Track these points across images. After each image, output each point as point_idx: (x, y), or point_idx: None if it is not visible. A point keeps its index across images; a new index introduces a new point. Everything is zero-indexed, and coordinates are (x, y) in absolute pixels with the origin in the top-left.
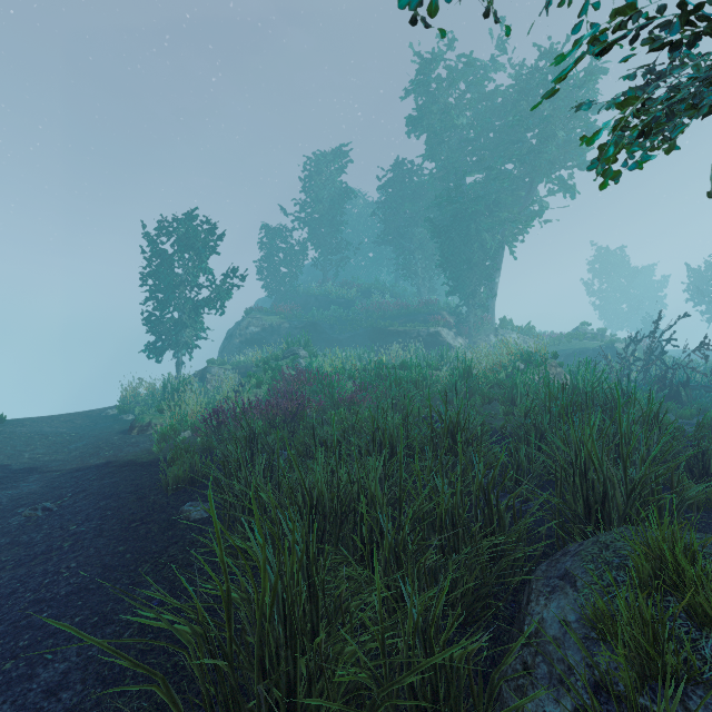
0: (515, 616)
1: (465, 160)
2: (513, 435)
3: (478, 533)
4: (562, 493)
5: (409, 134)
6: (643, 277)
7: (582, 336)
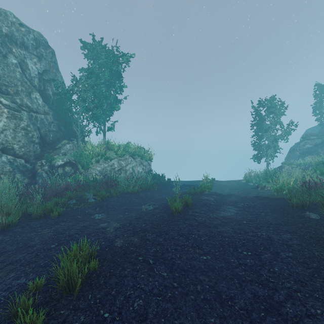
0: None
1: None
2: None
3: None
4: None
5: None
6: None
7: None
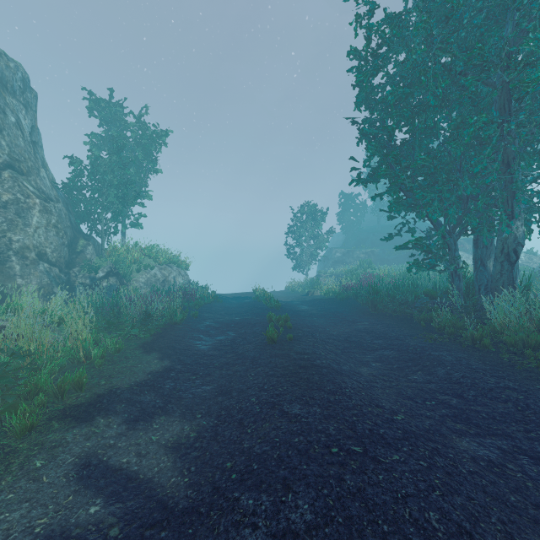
0: None
1: None
2: None
3: None
4: None
5: None
6: None
7: None
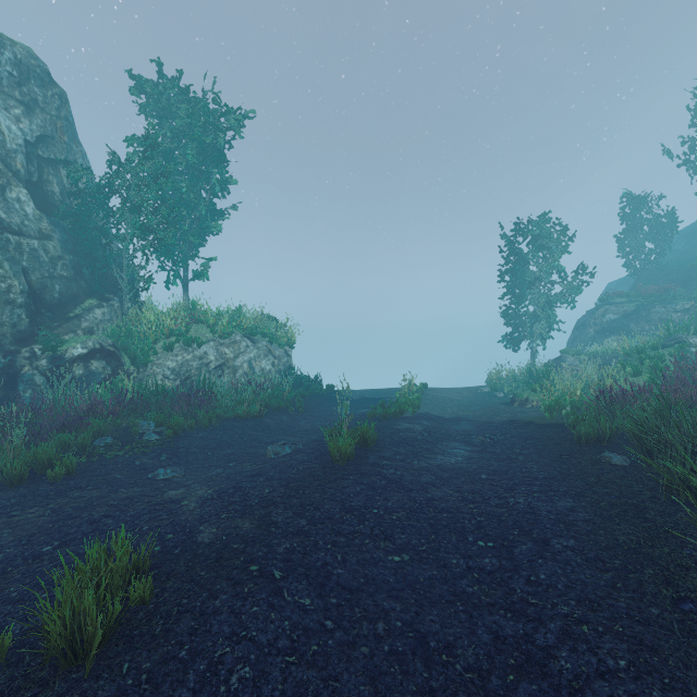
0: None
1: None
2: None
3: None
4: None
5: None
6: None
7: None
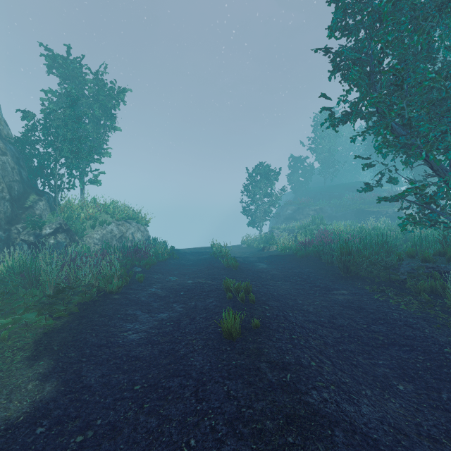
0: None
1: None
2: None
3: None
4: None
5: None
6: None
7: None
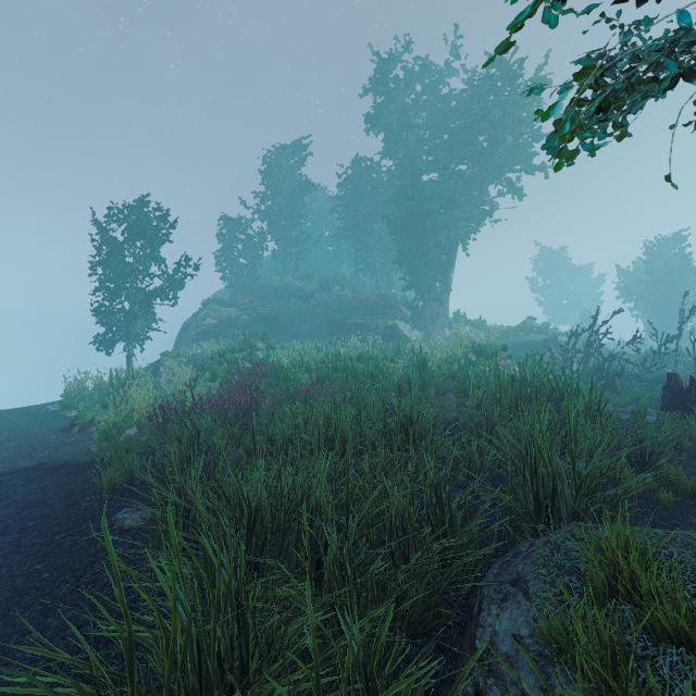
0: (467, 623)
1: (421, 159)
2: (465, 427)
3: (430, 533)
4: (512, 485)
5: (368, 131)
6: (582, 275)
7: (528, 329)
